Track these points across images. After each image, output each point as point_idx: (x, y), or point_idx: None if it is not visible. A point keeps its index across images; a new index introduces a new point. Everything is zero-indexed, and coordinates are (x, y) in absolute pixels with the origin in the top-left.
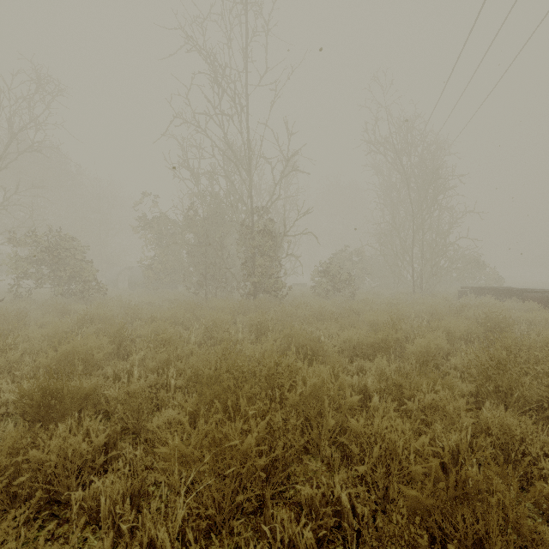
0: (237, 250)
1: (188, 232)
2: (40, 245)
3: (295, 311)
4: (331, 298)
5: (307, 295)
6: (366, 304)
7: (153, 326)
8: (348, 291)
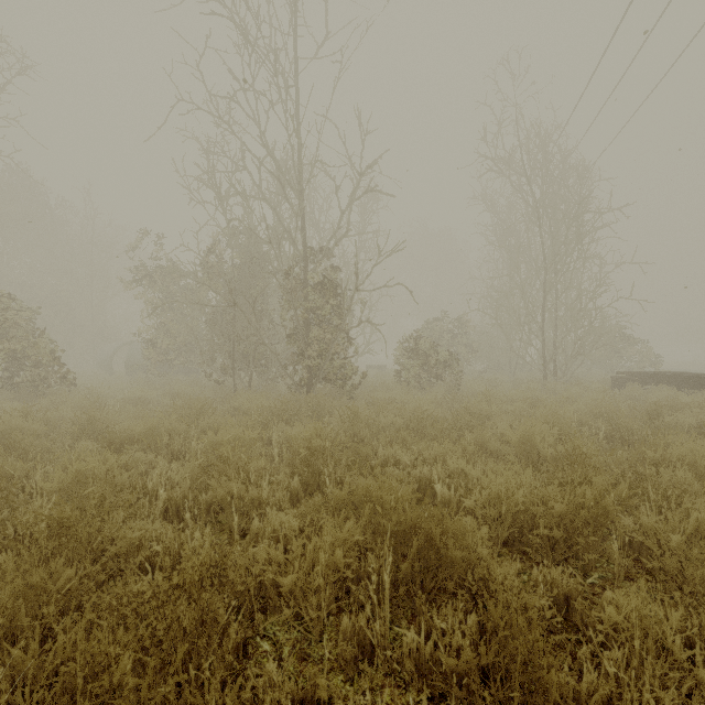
0: (282, 316)
1: (206, 288)
2: None
3: (375, 417)
4: (425, 389)
5: (390, 385)
6: (488, 402)
7: (77, 467)
8: (450, 378)
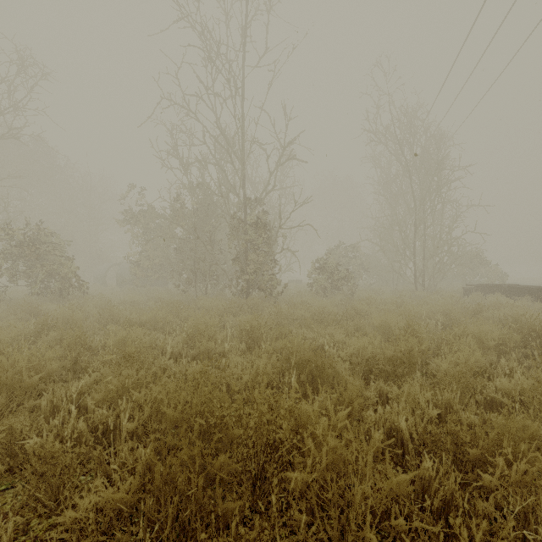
0: (228, 245)
1: (176, 226)
2: (14, 239)
3: (292, 312)
4: (329, 296)
5: (304, 293)
6: (369, 304)
7: (121, 334)
8: (347, 288)
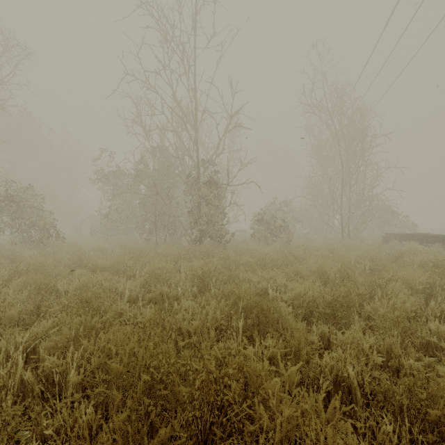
0: (184, 200)
1: (140, 184)
2: None
3: (238, 258)
4: (270, 244)
5: (248, 241)
6: (305, 250)
7: (83, 279)
8: (285, 237)
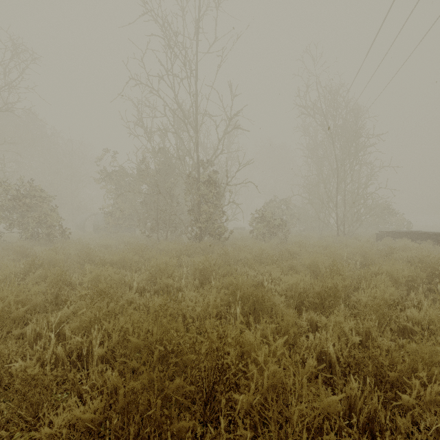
0: (185, 199)
1: (142, 183)
2: (9, 194)
3: (237, 254)
4: (267, 241)
5: (246, 238)
6: (300, 247)
7: (96, 272)
8: (282, 234)
